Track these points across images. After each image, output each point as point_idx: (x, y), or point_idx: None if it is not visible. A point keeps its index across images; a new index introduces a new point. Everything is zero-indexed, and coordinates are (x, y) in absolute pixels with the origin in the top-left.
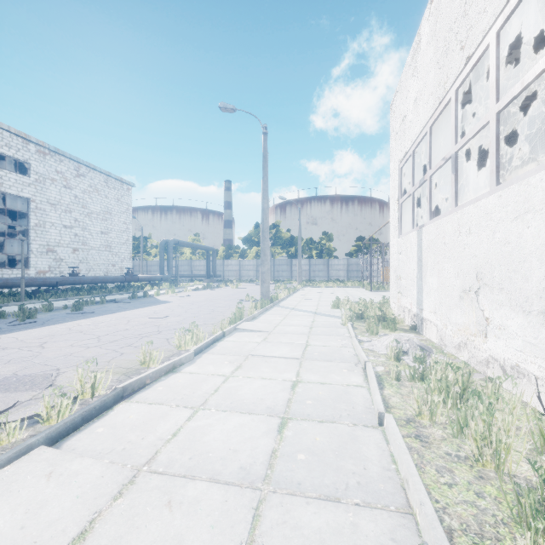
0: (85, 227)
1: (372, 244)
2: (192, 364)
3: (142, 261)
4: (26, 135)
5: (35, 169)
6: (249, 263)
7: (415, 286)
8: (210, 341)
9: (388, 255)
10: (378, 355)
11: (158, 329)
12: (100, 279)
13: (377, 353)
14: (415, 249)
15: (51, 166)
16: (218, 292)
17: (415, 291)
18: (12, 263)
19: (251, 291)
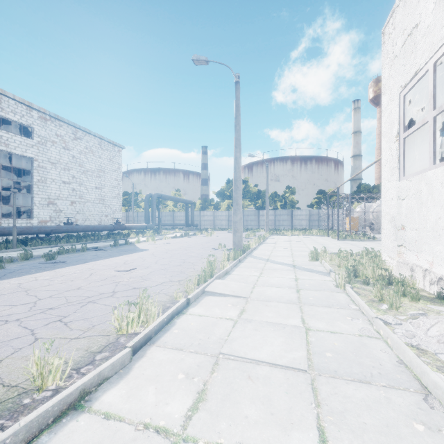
0: (81, 183)
1: (332, 197)
2: (121, 378)
3: (133, 213)
4: (29, 103)
5: (37, 132)
6: (221, 214)
7: (443, 240)
8: (166, 319)
9: (355, 205)
10: (443, 365)
11: (114, 289)
12: (90, 228)
13: (437, 359)
14: (443, 191)
15: (52, 130)
16: (193, 240)
17: (443, 247)
18: (21, 214)
19: (223, 239)
